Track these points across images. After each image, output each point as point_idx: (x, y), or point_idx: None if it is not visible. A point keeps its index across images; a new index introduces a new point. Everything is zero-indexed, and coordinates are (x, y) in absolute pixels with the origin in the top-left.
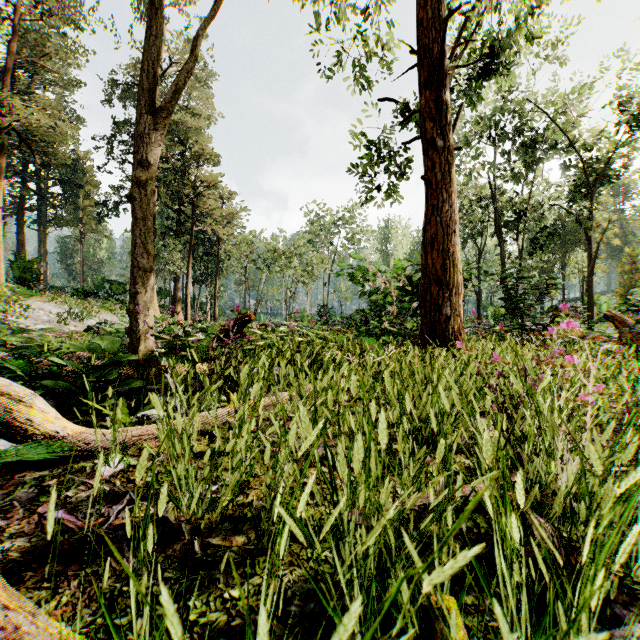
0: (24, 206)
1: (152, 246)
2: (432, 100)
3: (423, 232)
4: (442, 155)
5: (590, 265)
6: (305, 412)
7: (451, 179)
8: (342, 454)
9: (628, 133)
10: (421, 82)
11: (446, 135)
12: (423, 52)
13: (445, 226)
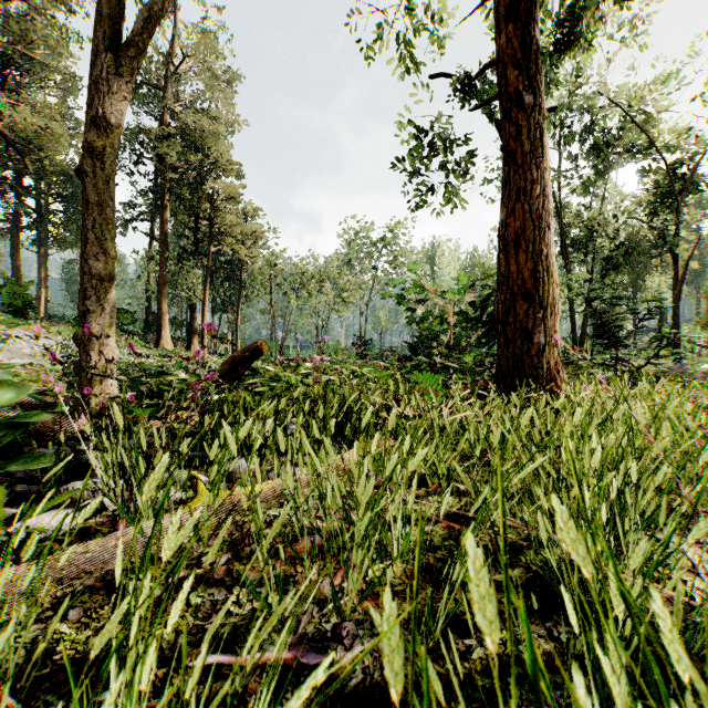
0: (20, 224)
1: (112, 244)
2: (516, 38)
3: (502, 227)
4: (531, 116)
5: (676, 288)
6: None
7: (543, 151)
8: None
9: None
10: (500, 15)
11: (537, 87)
12: None
13: (536, 217)
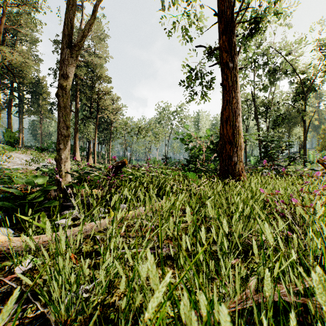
0: (11, 104)
1: (69, 122)
2: (226, 41)
3: (221, 115)
4: (232, 72)
5: (305, 134)
6: (152, 259)
7: (237, 85)
8: (187, 304)
9: (325, 65)
10: (220, 31)
11: (234, 60)
12: (221, 14)
13: (234, 111)
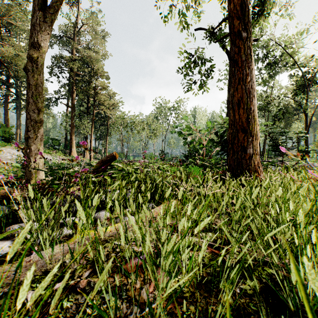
0: (8, 100)
1: (41, 105)
2: (238, 5)
3: (231, 97)
4: (245, 43)
5: (306, 129)
6: None
7: (251, 60)
8: None
9: None
10: None
11: (248, 29)
12: None
13: (248, 92)
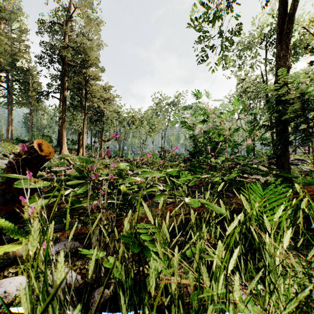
0: None
1: None
2: None
3: None
4: None
5: None
6: None
7: None
8: None
9: None
10: None
11: None
12: None
13: None
